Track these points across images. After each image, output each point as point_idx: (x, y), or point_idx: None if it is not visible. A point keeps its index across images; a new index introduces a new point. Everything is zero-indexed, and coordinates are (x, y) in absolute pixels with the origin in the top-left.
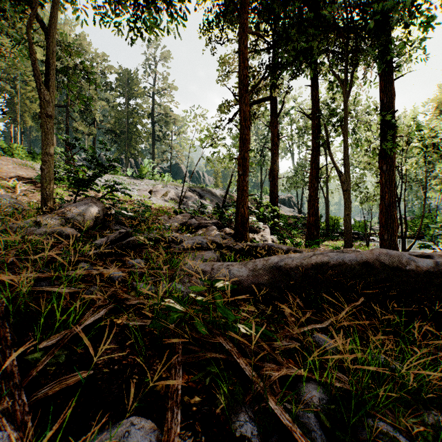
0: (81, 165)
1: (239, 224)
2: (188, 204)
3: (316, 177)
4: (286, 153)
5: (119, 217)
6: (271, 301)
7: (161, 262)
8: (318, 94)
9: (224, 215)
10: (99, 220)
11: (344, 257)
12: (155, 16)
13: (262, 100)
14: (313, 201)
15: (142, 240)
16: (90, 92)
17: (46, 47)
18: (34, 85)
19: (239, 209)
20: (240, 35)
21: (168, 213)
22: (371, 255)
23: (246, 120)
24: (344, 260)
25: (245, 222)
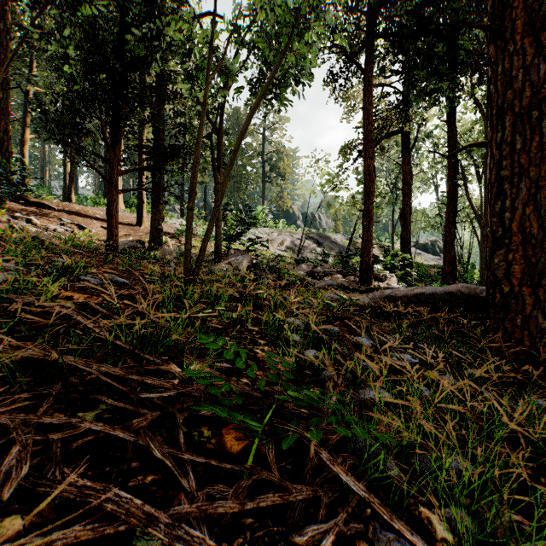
0: (233, 225)
1: (363, 271)
2: (306, 253)
3: (453, 221)
4: (428, 185)
5: (260, 265)
6: (384, 317)
7: (309, 293)
8: (456, 130)
9: (349, 263)
10: (250, 268)
11: (437, 289)
12: (284, 86)
13: (391, 134)
14: (449, 248)
15: (290, 281)
16: (204, 140)
17: (218, 144)
18: (149, 137)
19: (364, 258)
20: (365, 93)
21: (290, 262)
22: (455, 287)
23: (371, 174)
24: (436, 291)
25: (369, 270)
